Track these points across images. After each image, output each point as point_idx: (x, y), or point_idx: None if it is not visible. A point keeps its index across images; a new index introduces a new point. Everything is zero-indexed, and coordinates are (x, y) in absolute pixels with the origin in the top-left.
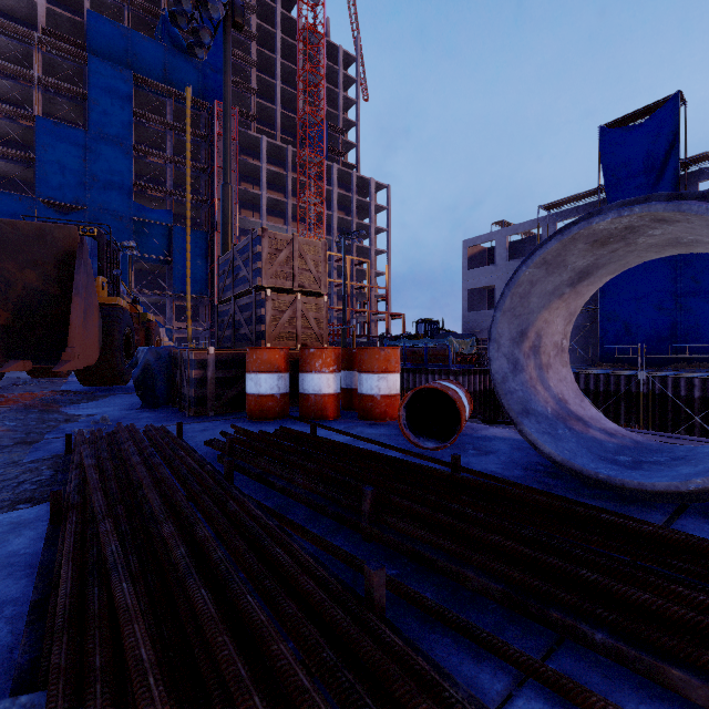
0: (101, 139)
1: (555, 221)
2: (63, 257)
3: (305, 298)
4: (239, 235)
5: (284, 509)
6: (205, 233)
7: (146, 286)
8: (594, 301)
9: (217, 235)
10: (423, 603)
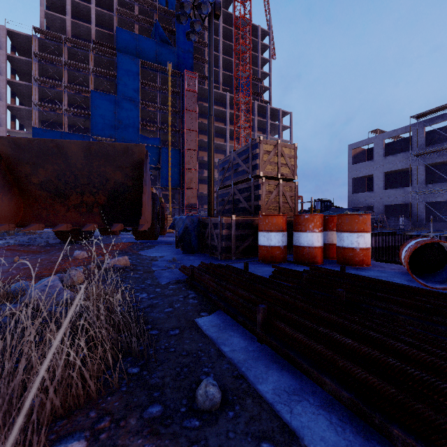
0: (123, 99)
1: (423, 126)
2: (136, 163)
3: (283, 183)
4: (198, 150)
5: None
6: (179, 150)
7: None
8: None
9: (186, 151)
10: None
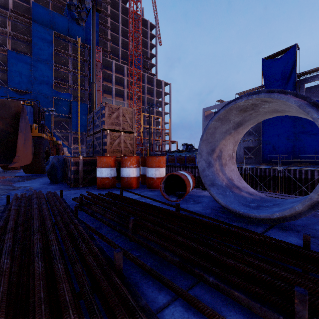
0: (38, 60)
1: None
2: (14, 115)
3: (125, 134)
4: None
5: (99, 227)
6: (87, 104)
7: (60, 128)
8: (260, 136)
9: None
10: (144, 267)
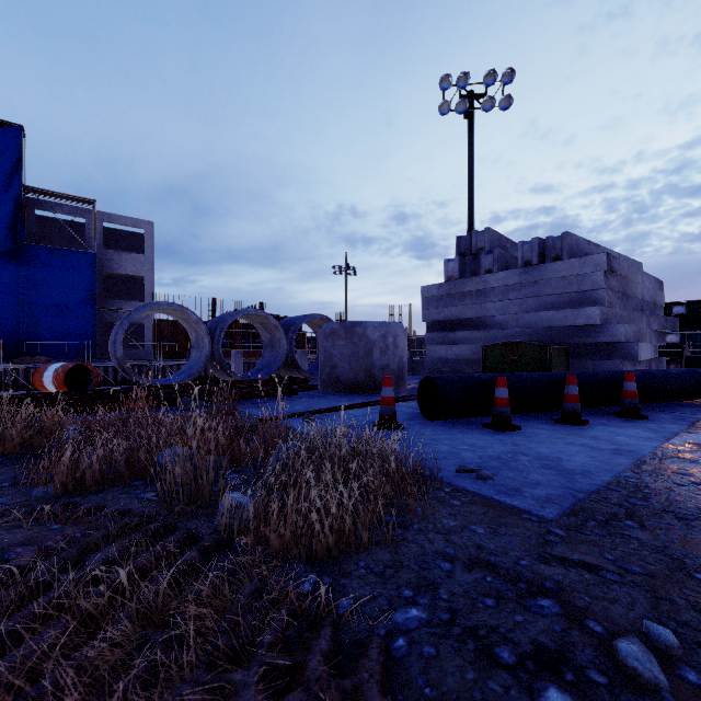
0: None
1: None
2: None
3: None
4: None
5: None
6: None
7: None
8: None
9: None
10: None
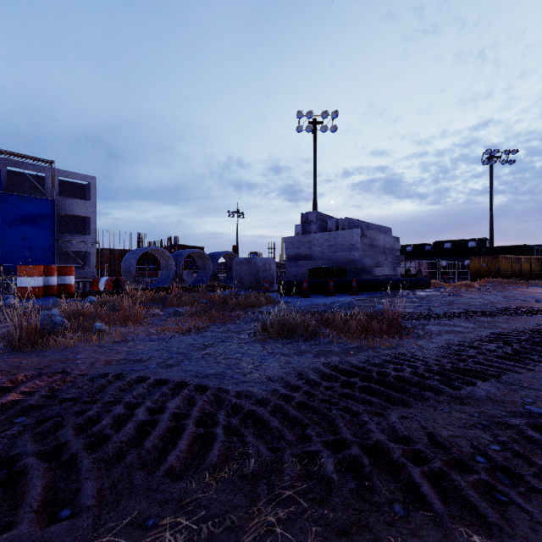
0: None
1: None
2: None
3: None
4: None
5: None
6: None
7: None
8: None
9: None
10: None
